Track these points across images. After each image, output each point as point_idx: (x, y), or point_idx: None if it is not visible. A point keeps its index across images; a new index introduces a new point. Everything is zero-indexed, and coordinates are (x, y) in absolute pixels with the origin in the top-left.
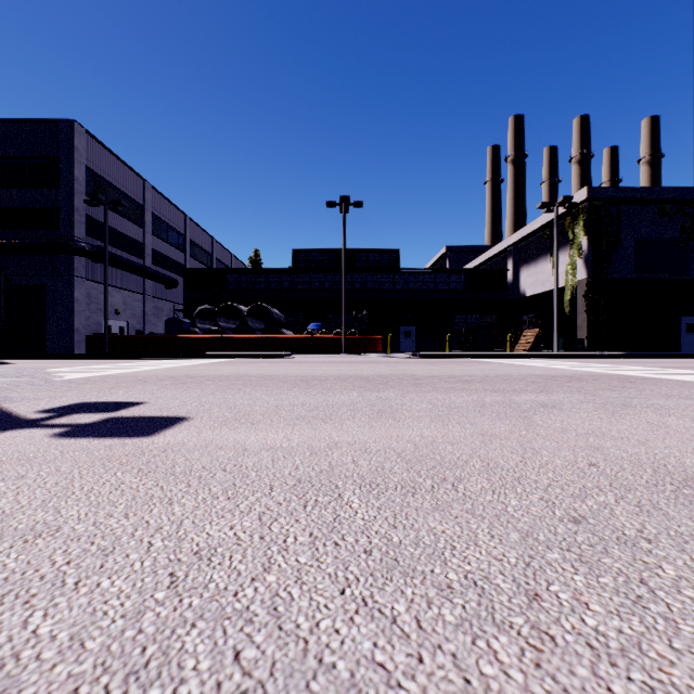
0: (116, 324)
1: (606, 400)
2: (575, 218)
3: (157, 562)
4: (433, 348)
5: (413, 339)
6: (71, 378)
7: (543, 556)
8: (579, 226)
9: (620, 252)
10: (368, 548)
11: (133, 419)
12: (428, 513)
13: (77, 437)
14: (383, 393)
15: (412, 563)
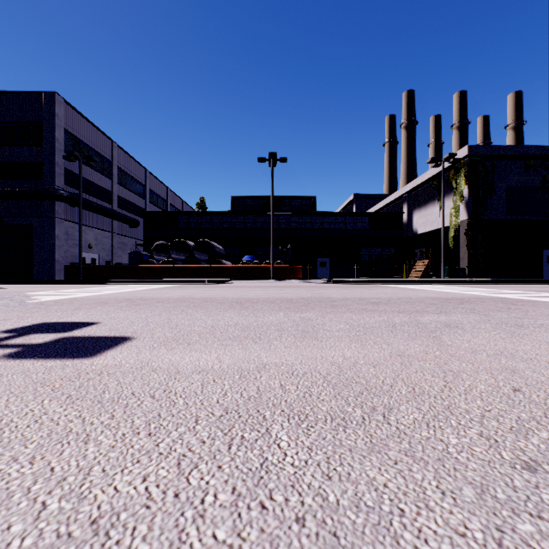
0: (89, 256)
1: (500, 321)
2: (457, 171)
3: (41, 539)
4: (343, 275)
5: (327, 268)
6: (44, 301)
7: (514, 529)
8: (461, 177)
9: (494, 198)
10: (300, 513)
11: (83, 339)
12: (364, 456)
13: (23, 358)
14: (305, 313)
15: (356, 541)
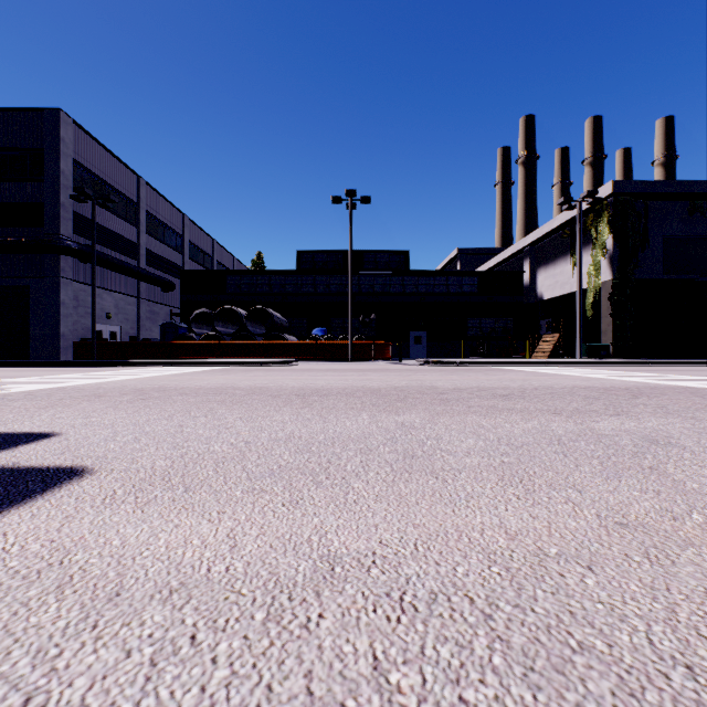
0: (107, 329)
1: None
2: (598, 215)
3: None
4: (444, 355)
5: (424, 345)
6: (12, 392)
7: None
8: (603, 223)
9: (648, 251)
10: None
11: None
12: None
13: None
14: (403, 415)
15: None
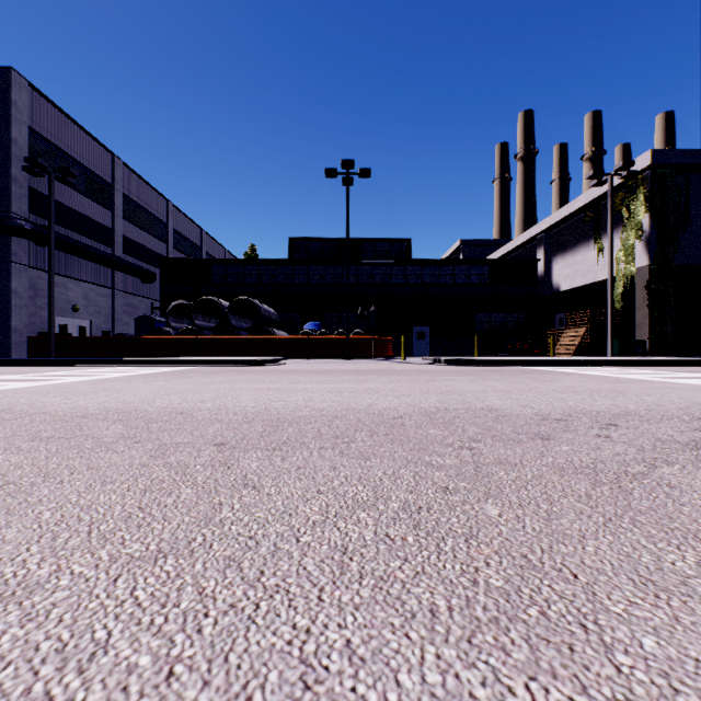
0: (74, 323)
1: None
2: (630, 193)
3: None
4: (450, 352)
5: (427, 342)
6: None
7: None
8: (638, 200)
9: (689, 232)
10: None
11: None
12: None
13: None
14: None
15: None
